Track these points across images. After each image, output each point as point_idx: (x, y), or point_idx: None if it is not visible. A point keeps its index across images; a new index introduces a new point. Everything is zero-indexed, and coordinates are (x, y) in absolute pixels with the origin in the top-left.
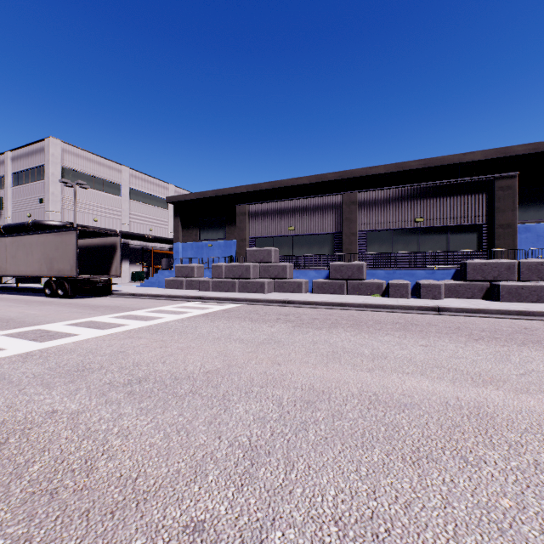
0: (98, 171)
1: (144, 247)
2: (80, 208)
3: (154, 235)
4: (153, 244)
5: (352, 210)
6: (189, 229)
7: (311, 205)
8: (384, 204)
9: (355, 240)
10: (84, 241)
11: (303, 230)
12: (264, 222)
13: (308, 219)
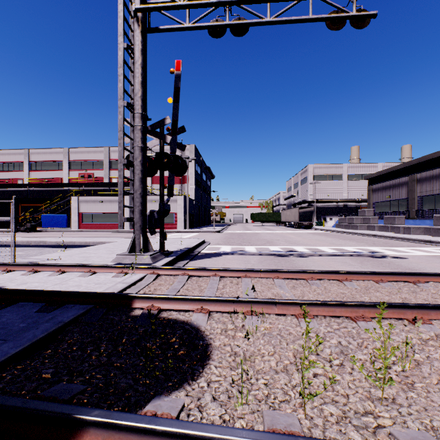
0: (329, 171)
1: (357, 206)
2: (321, 191)
3: (365, 198)
4: (364, 203)
5: (412, 185)
6: None
7: (396, 183)
8: (429, 179)
9: (414, 202)
10: (307, 209)
11: (393, 197)
12: (378, 194)
13: (395, 191)
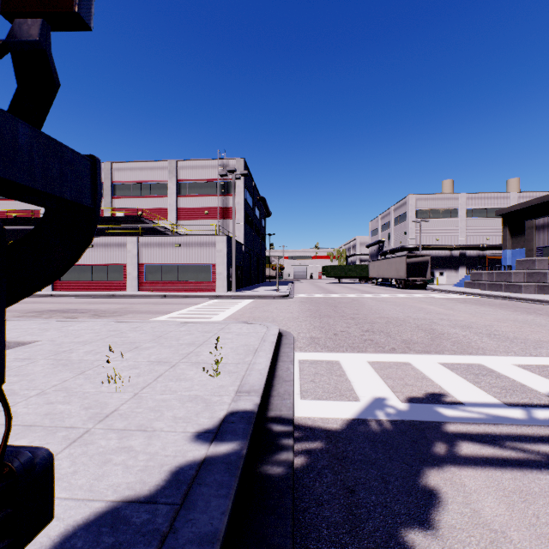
0: (439, 204)
1: (479, 255)
2: (426, 234)
3: (491, 243)
4: (490, 251)
5: None
6: (517, 237)
7: None
8: None
9: None
10: (415, 259)
11: None
12: None
13: None
